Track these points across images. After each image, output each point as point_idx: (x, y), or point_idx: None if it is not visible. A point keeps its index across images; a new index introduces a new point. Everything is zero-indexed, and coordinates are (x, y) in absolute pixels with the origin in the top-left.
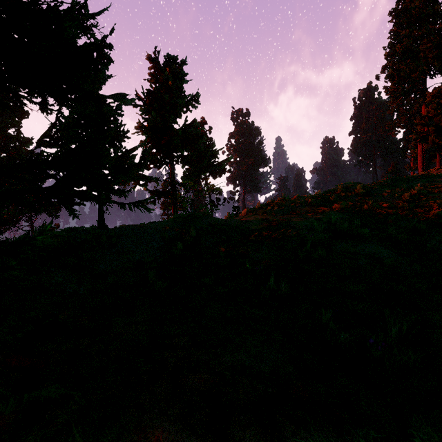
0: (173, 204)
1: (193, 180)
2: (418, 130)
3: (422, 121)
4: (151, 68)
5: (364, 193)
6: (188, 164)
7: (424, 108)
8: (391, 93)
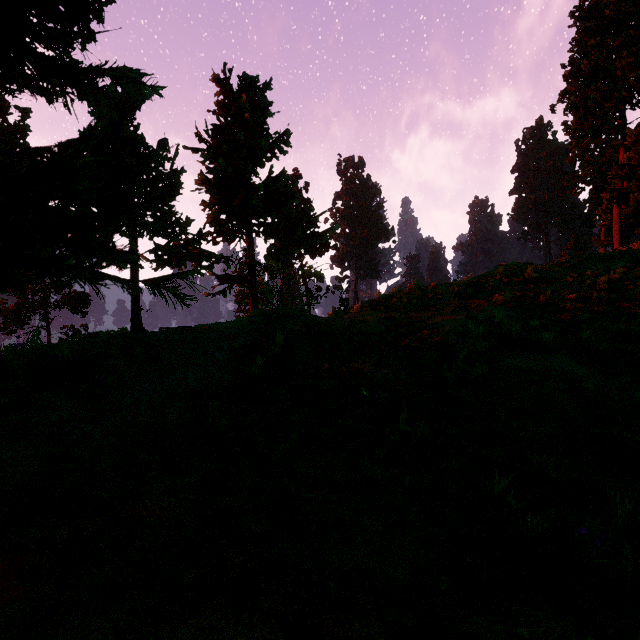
0: (252, 296)
1: (280, 260)
2: (615, 185)
3: (620, 172)
4: (219, 95)
5: (539, 279)
6: (273, 235)
7: (622, 153)
8: (574, 132)
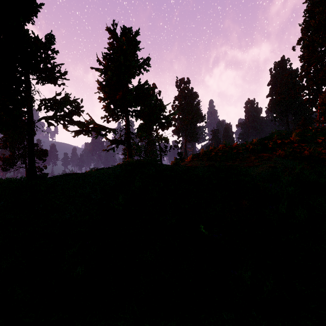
0: (128, 151)
1: (144, 131)
2: None
3: None
4: (110, 38)
5: (300, 140)
6: (140, 117)
7: None
8: (305, 61)
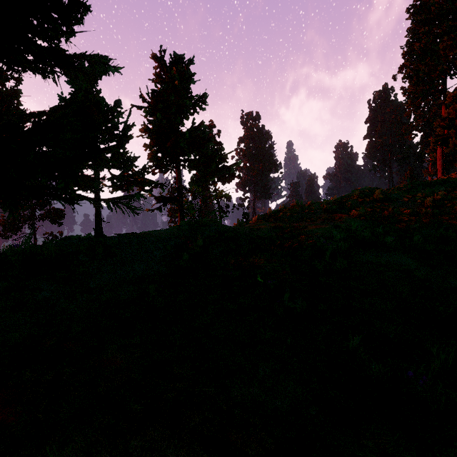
0: (180, 211)
1: (200, 186)
2: (438, 132)
3: (442, 123)
4: (157, 68)
5: (384, 199)
6: (195, 168)
7: (444, 109)
8: (409, 94)
